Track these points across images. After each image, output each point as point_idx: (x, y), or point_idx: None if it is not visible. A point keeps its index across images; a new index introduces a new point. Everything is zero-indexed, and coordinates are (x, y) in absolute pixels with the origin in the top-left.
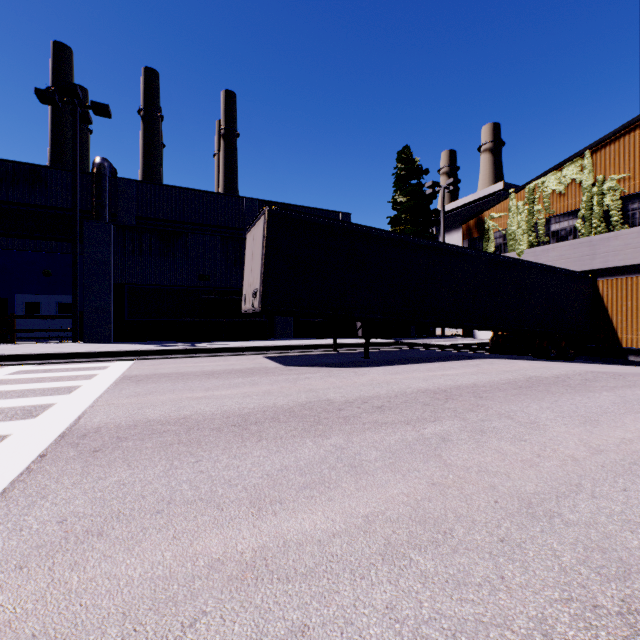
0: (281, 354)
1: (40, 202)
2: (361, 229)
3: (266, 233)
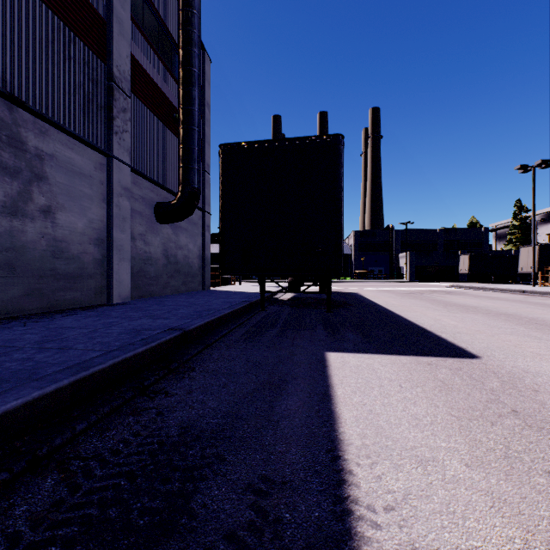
0: (468, 283)
1: (374, 240)
2: (492, 255)
3: (469, 258)
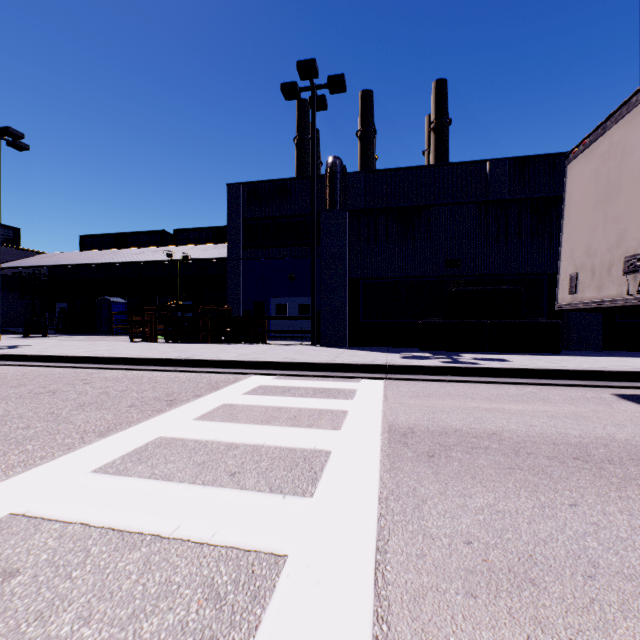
0: None
1: (286, 213)
2: None
3: None
